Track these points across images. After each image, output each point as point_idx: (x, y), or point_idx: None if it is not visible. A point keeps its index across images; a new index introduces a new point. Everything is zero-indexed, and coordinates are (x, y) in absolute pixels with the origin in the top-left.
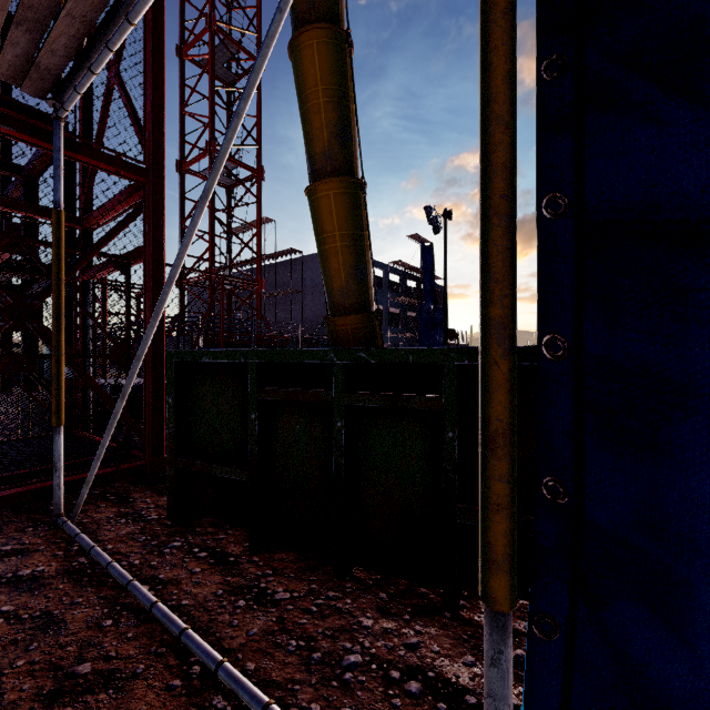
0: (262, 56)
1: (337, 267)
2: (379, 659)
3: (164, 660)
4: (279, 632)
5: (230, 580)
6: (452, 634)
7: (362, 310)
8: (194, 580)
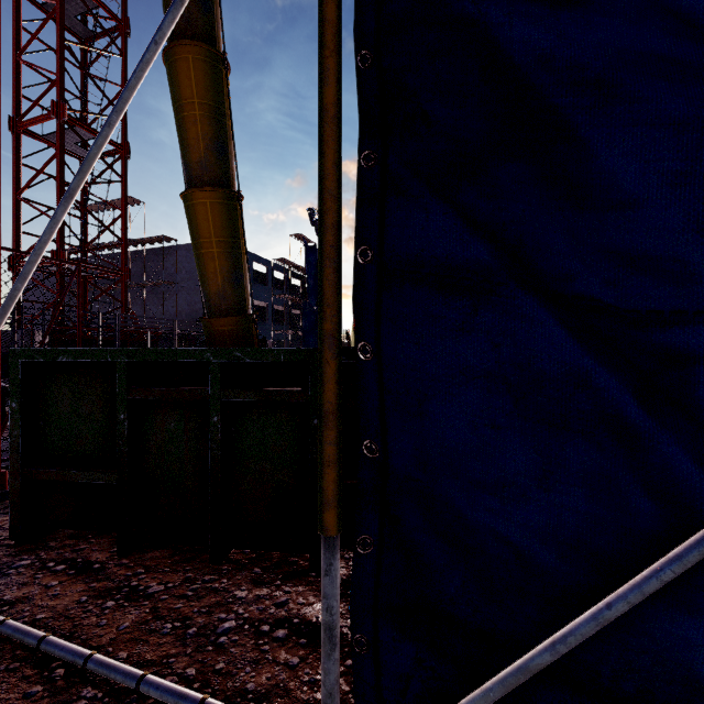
0: (136, 77)
1: (214, 271)
2: (252, 620)
3: (19, 673)
4: (153, 620)
5: (95, 586)
6: (315, 587)
7: (238, 312)
8: (51, 594)
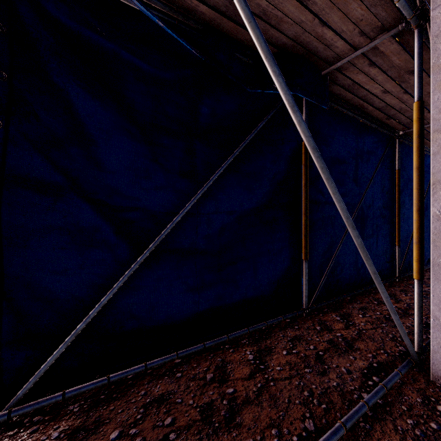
0: None
1: None
2: None
3: None
4: None
5: None
6: None
7: None
8: None
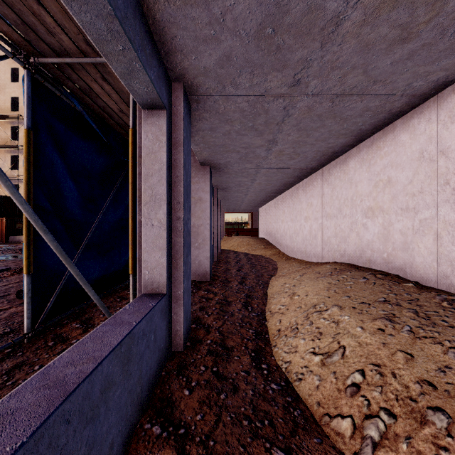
0: None
1: None
2: None
3: None
4: None
5: None
6: None
7: None
8: None
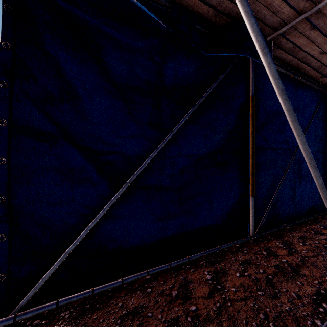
0: None
1: None
2: None
3: None
4: None
5: None
6: None
7: None
8: None
